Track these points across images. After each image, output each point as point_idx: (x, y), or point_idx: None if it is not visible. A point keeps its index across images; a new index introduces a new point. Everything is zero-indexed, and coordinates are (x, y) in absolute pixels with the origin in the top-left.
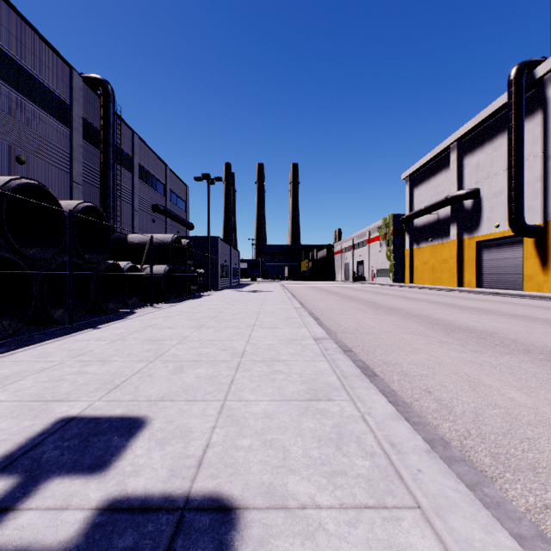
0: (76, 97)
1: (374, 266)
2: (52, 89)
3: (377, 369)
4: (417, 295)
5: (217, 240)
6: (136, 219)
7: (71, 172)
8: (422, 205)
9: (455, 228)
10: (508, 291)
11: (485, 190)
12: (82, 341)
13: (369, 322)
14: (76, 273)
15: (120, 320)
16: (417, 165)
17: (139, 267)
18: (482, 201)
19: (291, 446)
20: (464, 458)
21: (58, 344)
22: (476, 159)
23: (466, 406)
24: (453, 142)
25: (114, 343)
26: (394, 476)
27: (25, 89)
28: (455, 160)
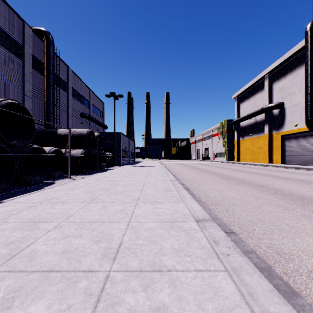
0: (27, 41)
1: (215, 151)
2: (9, 34)
3: (278, 268)
4: (247, 169)
5: (120, 134)
6: (70, 121)
7: (24, 89)
8: (245, 113)
9: (267, 127)
10: (304, 166)
11: (288, 103)
12: None
13: (228, 192)
14: None
15: (30, 193)
16: (242, 89)
17: (64, 150)
18: (285, 110)
19: None
20: None
21: None
22: (281, 84)
23: None
24: (266, 74)
25: None
26: None
27: None
28: (267, 85)
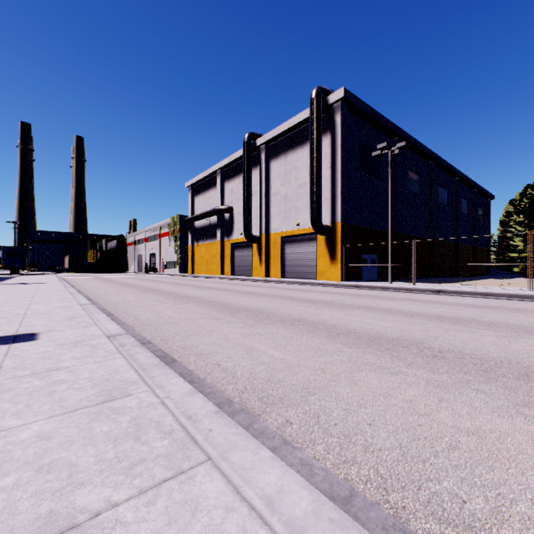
0: None
1: (164, 258)
2: None
3: (117, 314)
4: (187, 282)
5: None
6: None
7: None
8: (200, 211)
9: (220, 232)
10: (245, 277)
11: (236, 209)
12: None
13: (132, 298)
14: None
15: None
16: (196, 179)
17: None
18: (234, 216)
19: (58, 326)
20: (128, 325)
21: None
22: (231, 186)
23: (147, 318)
24: (218, 169)
25: None
26: (94, 324)
27: None
28: (220, 183)
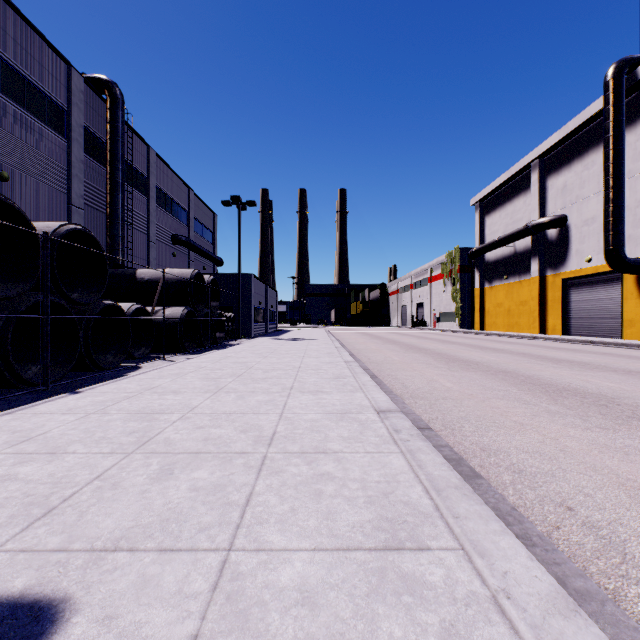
0: (75, 101)
1: (436, 309)
2: (44, 90)
3: (474, 461)
4: (493, 344)
5: (249, 277)
6: (152, 251)
7: (69, 193)
8: (495, 236)
9: (537, 263)
10: (603, 339)
11: (574, 217)
12: (42, 414)
13: (443, 381)
14: (53, 317)
15: (113, 380)
16: (489, 188)
17: (149, 309)
18: (570, 231)
19: None
20: None
21: (4, 421)
22: (562, 180)
23: None
24: (534, 159)
25: (88, 417)
26: None
27: (9, 88)
28: (537, 181)
